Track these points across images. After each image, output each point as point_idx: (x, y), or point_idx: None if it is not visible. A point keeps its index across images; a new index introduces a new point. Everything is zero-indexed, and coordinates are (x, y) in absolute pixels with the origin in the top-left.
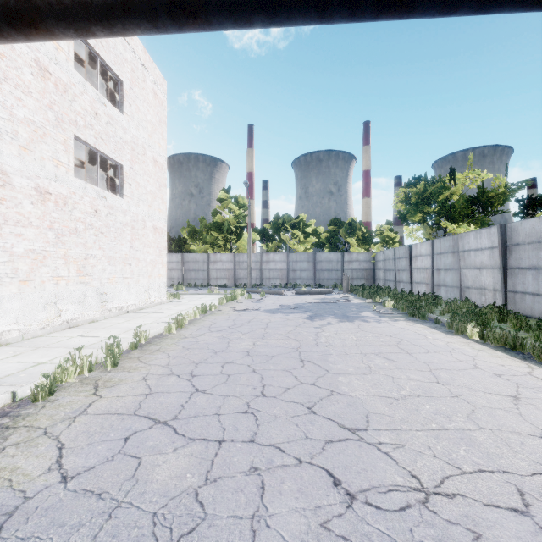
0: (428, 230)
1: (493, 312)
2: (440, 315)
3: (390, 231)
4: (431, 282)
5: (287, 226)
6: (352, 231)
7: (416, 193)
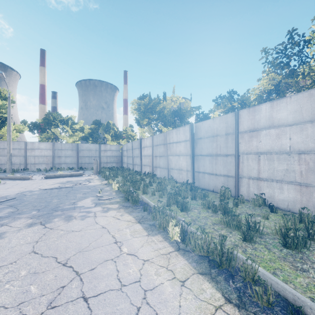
0: (152, 131)
1: (188, 191)
2: (152, 195)
3: (132, 131)
4: (152, 165)
5: (57, 122)
6: (108, 130)
7: (144, 104)
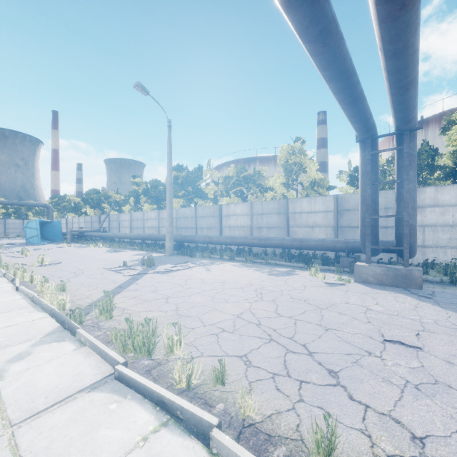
0: (60, 214)
1: None
2: None
3: None
4: None
5: None
6: (30, 209)
7: (54, 202)
